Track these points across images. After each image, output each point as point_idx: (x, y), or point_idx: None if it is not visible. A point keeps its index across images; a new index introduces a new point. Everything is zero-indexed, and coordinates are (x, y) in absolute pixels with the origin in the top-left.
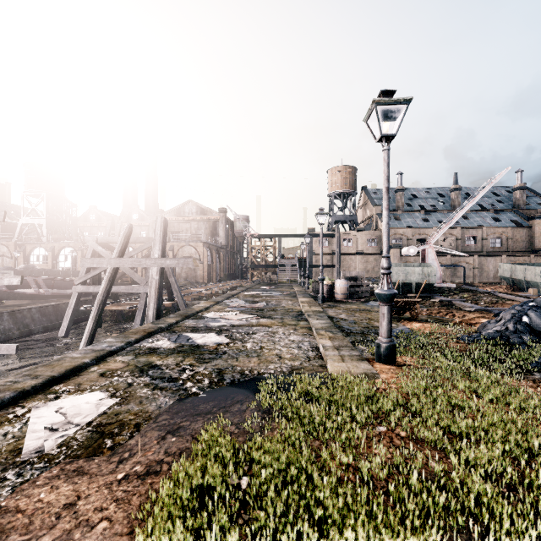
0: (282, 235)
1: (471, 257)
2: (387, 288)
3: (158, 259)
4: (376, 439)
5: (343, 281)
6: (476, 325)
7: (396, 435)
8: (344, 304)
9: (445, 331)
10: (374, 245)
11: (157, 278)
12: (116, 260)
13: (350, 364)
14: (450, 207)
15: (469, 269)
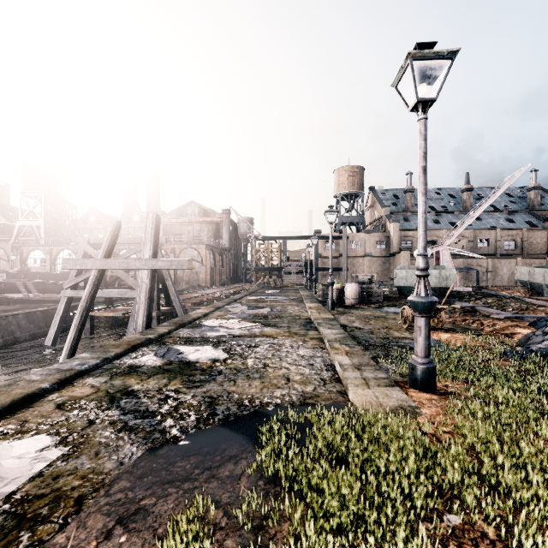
0: (287, 237)
1: (484, 260)
2: (425, 295)
3: (149, 261)
4: (452, 547)
5: (354, 285)
6: (514, 337)
7: (480, 536)
8: (356, 310)
9: (481, 344)
10: (382, 247)
11: (148, 282)
12: (101, 262)
13: (378, 392)
14: (461, 208)
15: (482, 272)
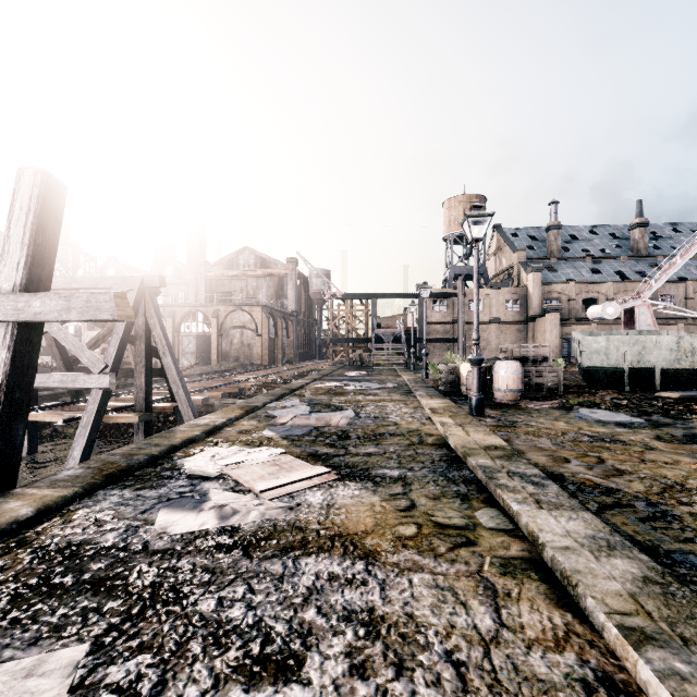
0: (378, 295)
1: (673, 326)
2: None
3: (7, 297)
4: None
5: (513, 365)
6: None
7: None
8: (529, 417)
9: None
10: (515, 309)
11: (1, 357)
12: None
13: None
14: (630, 252)
15: None
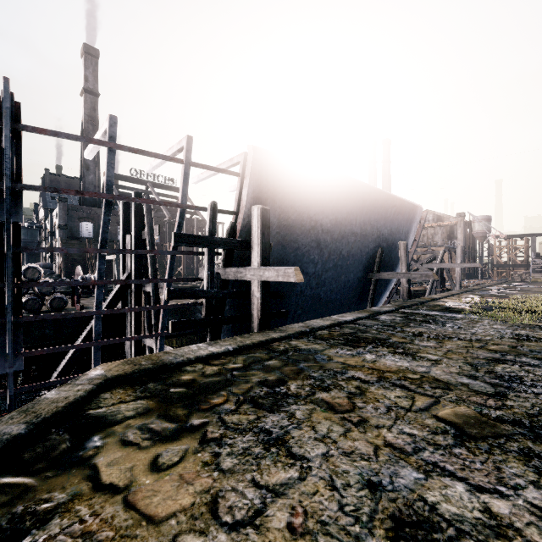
0: (537, 234)
1: None
2: None
3: (460, 264)
4: None
5: None
6: None
7: None
8: None
9: None
10: None
11: (460, 272)
12: (439, 265)
13: None
14: None
15: None
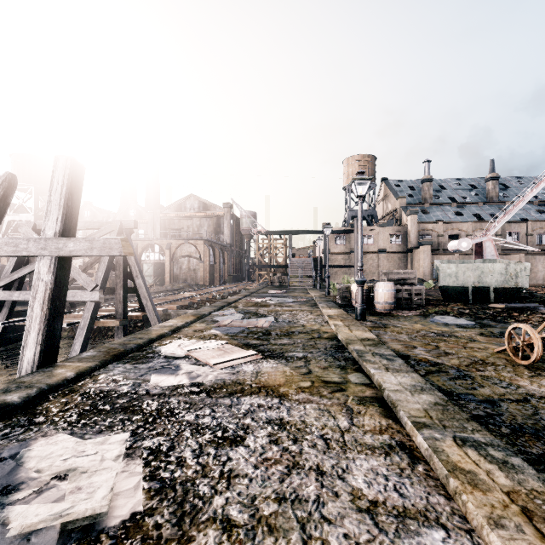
0: (293, 231)
1: (516, 255)
2: None
3: (51, 241)
4: None
5: (388, 285)
6: None
7: None
8: (397, 321)
9: None
10: (398, 242)
11: (48, 279)
12: None
13: None
14: (485, 199)
15: None
